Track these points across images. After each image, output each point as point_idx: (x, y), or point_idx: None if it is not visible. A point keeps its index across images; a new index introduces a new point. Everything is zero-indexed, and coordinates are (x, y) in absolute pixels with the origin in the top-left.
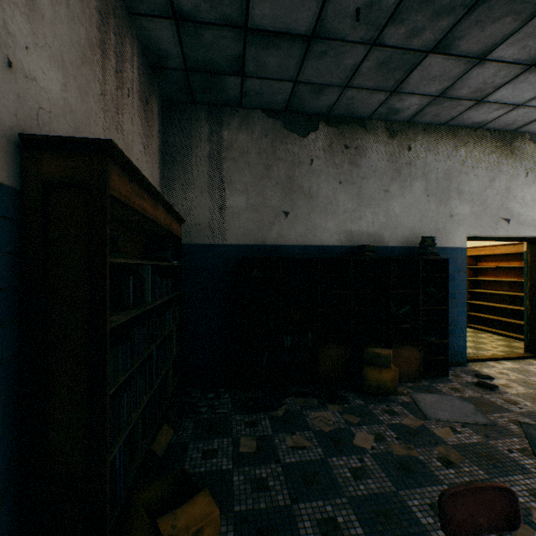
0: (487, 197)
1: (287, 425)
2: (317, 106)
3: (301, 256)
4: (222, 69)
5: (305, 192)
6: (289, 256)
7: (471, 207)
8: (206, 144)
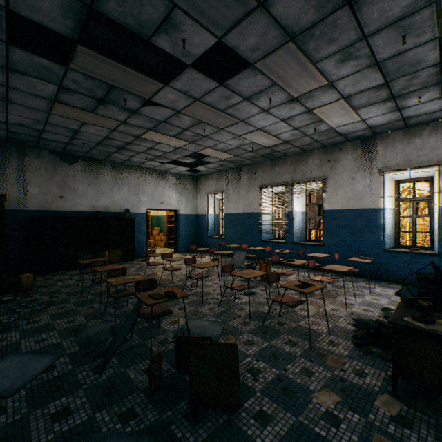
0: (154, 194)
1: (59, 275)
2: (77, 154)
3: (70, 215)
4: (28, 141)
5: (72, 188)
6: (63, 215)
7: (148, 198)
8: (16, 163)
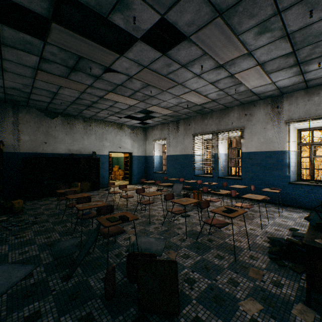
0: (114, 141)
1: (43, 201)
2: (57, 111)
3: (52, 156)
4: (20, 101)
5: (53, 136)
6: (47, 156)
7: (110, 143)
8: (12, 117)
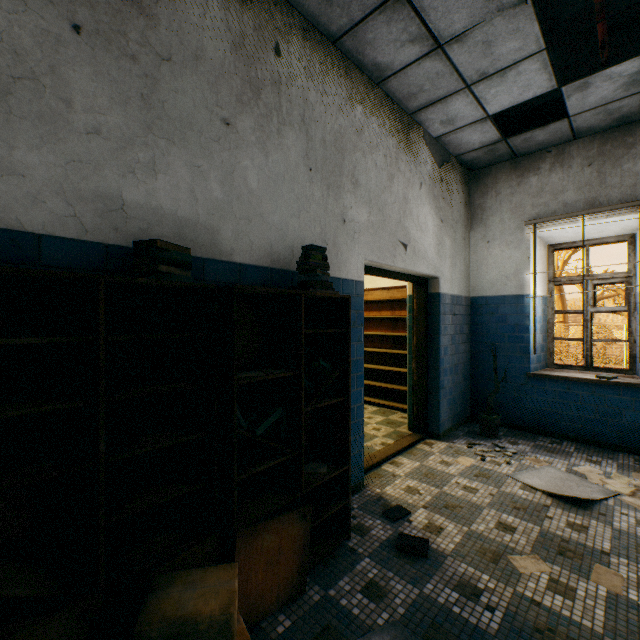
0: (386, 203)
1: None
2: None
3: None
4: None
5: None
6: None
7: (370, 213)
8: None
